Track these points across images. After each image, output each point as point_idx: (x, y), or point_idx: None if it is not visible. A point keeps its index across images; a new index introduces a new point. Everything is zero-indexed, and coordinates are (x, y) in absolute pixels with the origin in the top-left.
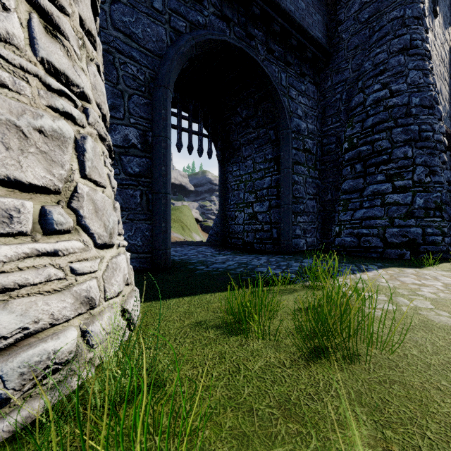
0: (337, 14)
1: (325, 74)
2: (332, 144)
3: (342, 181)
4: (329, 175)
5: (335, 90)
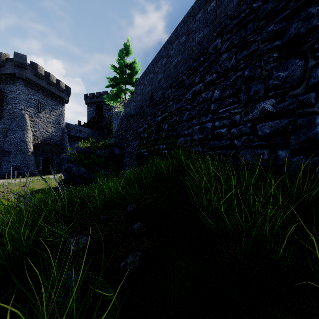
0: (4, 106)
1: (0, 122)
2: (2, 145)
3: (3, 157)
4: (1, 154)
5: (3, 128)
